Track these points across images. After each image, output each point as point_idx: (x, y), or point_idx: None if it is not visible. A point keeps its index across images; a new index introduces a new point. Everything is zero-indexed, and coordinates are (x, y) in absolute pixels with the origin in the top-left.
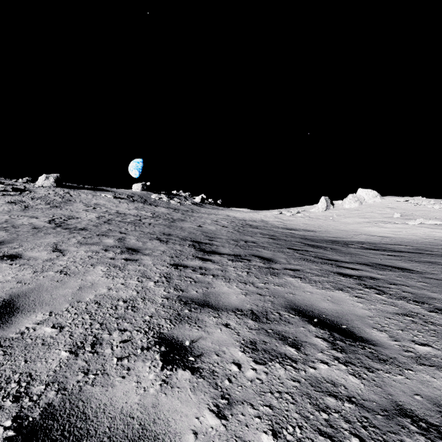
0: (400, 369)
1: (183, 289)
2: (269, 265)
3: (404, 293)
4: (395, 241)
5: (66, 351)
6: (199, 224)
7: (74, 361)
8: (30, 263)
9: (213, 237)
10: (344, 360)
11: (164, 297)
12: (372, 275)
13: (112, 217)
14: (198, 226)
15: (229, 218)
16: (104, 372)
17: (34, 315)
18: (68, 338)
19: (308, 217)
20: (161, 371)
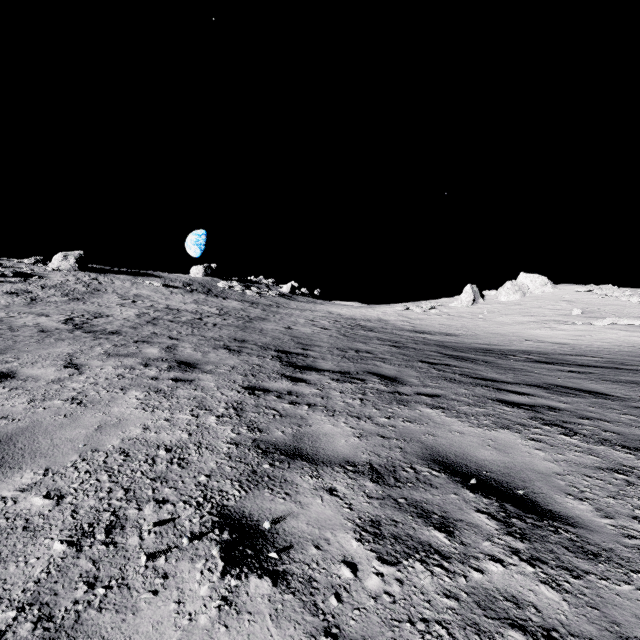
0: (623, 571)
1: (262, 427)
2: (394, 388)
3: (605, 433)
4: (576, 350)
5: (62, 542)
6: (288, 324)
7: (74, 561)
8: (26, 386)
9: (309, 344)
10: (529, 555)
11: (232, 442)
12: (551, 403)
13: (160, 314)
14: (286, 327)
15: (332, 316)
16: (123, 583)
17: (19, 475)
18: (69, 517)
19: (447, 314)
20: (222, 580)
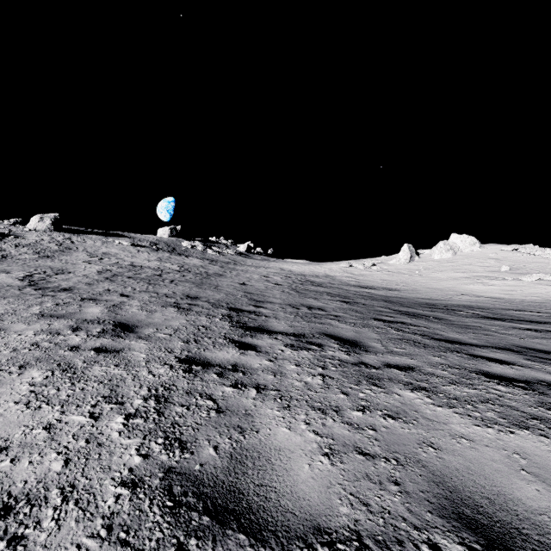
0: None
1: (186, 438)
2: (358, 357)
3: None
4: (514, 304)
5: None
6: (243, 280)
7: None
8: None
9: (261, 300)
10: None
11: (128, 479)
12: (544, 376)
13: (122, 271)
14: (241, 283)
15: (283, 272)
16: None
17: None
18: None
19: (387, 271)
20: None
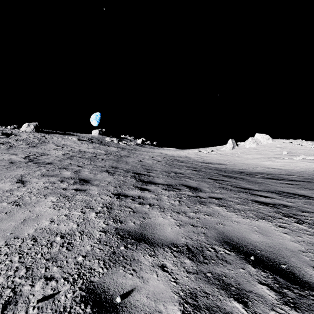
0: None
1: (122, 220)
2: (196, 194)
3: None
4: (286, 172)
5: None
6: (140, 159)
7: None
8: None
9: (150, 169)
10: None
11: (102, 230)
12: (283, 202)
13: (75, 154)
14: (139, 160)
15: (162, 155)
16: None
17: None
18: None
19: (219, 154)
20: None
